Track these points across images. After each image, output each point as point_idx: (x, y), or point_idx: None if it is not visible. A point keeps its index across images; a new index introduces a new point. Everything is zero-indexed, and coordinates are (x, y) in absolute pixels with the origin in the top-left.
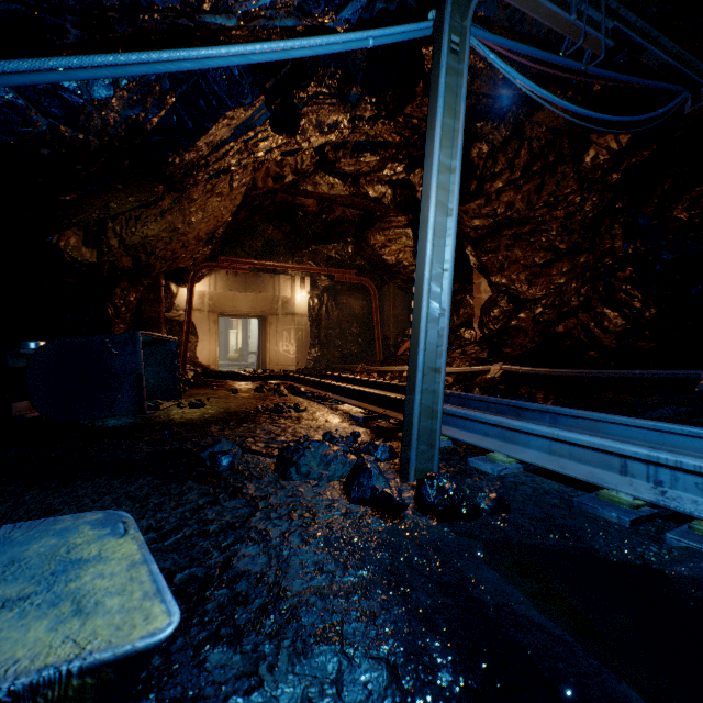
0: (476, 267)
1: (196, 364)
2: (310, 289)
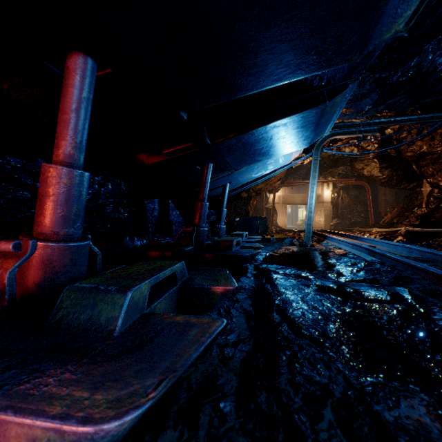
0: (419, 174)
1: (276, 226)
2: (332, 189)
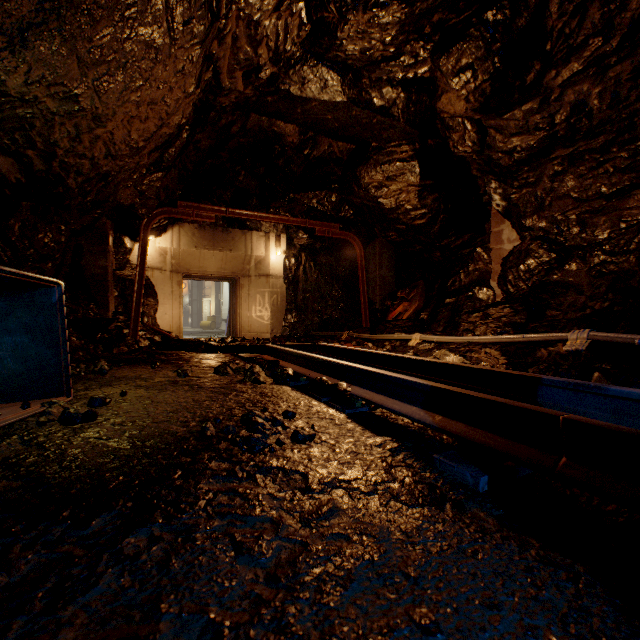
0: (500, 209)
1: (154, 331)
2: (286, 248)
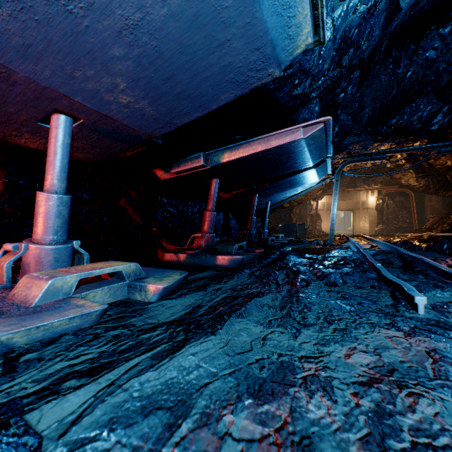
0: None
1: (320, 231)
2: (376, 195)
